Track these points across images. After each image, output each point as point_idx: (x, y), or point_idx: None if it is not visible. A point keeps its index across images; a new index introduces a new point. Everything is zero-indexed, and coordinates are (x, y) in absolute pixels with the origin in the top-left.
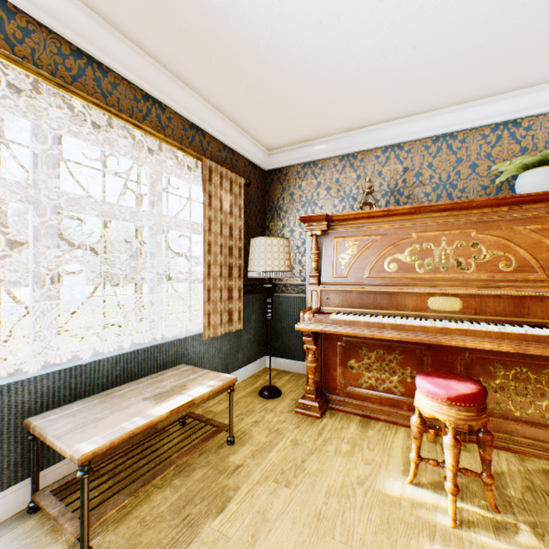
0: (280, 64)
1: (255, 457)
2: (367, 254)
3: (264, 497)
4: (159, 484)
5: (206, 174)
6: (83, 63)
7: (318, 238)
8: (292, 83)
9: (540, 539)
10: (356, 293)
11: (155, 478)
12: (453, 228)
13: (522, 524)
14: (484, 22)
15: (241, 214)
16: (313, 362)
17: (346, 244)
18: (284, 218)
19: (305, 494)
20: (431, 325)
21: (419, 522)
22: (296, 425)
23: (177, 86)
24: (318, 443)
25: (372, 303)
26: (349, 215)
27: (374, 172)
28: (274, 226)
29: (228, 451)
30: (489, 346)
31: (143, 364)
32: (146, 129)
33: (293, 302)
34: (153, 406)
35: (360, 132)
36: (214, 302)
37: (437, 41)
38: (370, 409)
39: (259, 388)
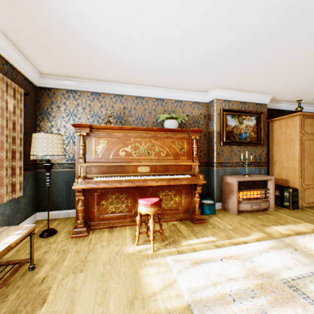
0: (68, 34)
1: (55, 268)
2: (112, 147)
3: (70, 282)
4: None
5: None
6: None
7: (84, 137)
8: (72, 46)
9: (175, 243)
10: (106, 166)
11: None
12: (146, 138)
13: (171, 242)
14: (158, 62)
15: (22, 114)
16: (83, 206)
17: (100, 141)
18: (53, 121)
19: (93, 270)
20: (140, 178)
21: (143, 256)
22: (75, 244)
23: None
24: (91, 247)
25: (114, 171)
26: (102, 127)
27: (110, 105)
28: (44, 124)
29: (32, 274)
30: (159, 184)
31: None
32: None
33: (60, 174)
34: None
35: (104, 83)
36: (1, 178)
37: (143, 61)
38: (113, 223)
39: (38, 233)
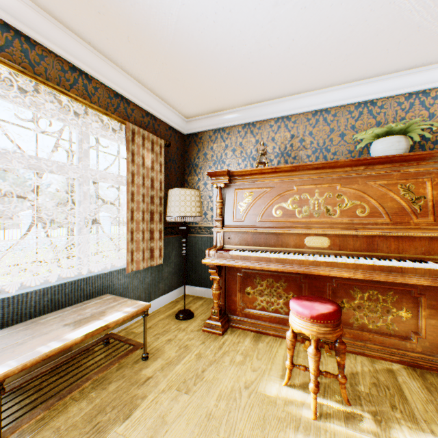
0: (188, 47)
1: (164, 370)
2: (260, 202)
3: (166, 403)
4: (78, 397)
5: (129, 136)
6: (11, 35)
7: (223, 190)
8: (199, 63)
9: (378, 424)
10: (251, 234)
11: (71, 392)
12: (324, 183)
13: (366, 413)
14: (343, 22)
15: (162, 169)
16: (217, 290)
17: (243, 194)
18: (199, 173)
19: (201, 399)
20: (305, 259)
21: (288, 417)
22: (202, 342)
23: (102, 61)
24: (218, 356)
25: (263, 241)
26: (246, 171)
27: (269, 138)
28: (191, 179)
29: (142, 366)
30: (347, 274)
31: (70, 294)
32: (71, 95)
33: (207, 241)
34: (71, 331)
35: (258, 106)
36: (137, 242)
37: (310, 35)
38: (262, 326)
39: (176, 311)
